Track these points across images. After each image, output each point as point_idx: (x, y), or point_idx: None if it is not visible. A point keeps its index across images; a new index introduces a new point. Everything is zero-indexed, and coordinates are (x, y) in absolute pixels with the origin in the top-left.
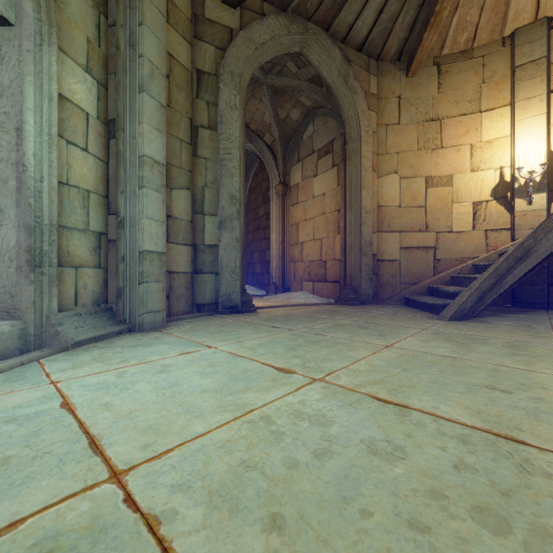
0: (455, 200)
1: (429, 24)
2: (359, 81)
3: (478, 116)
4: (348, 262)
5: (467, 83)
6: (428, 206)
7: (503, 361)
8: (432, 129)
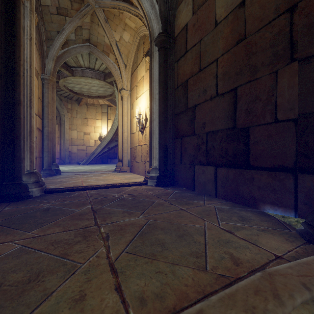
0: (91, 139)
1: (81, 101)
2: (65, 105)
3: (95, 120)
4: (61, 153)
5: (93, 111)
6: (84, 139)
7: (78, 167)
8: (85, 120)
